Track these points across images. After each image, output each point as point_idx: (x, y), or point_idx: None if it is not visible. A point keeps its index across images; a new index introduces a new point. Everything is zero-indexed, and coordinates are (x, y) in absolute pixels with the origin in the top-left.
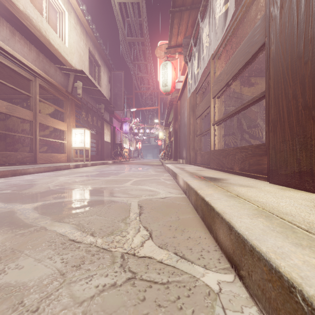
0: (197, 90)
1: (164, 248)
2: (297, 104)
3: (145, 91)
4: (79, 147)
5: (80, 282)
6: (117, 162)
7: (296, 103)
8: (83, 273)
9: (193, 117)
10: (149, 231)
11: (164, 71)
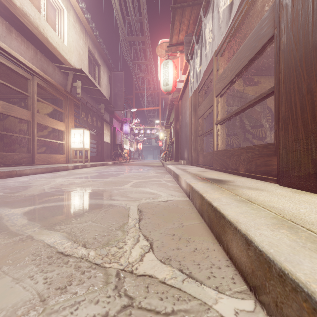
0: (199, 89)
1: (167, 263)
2: (312, 99)
3: (146, 91)
4: (78, 148)
5: (64, 312)
6: (118, 163)
7: (311, 97)
8: (69, 299)
9: (194, 117)
10: (149, 241)
11: (165, 70)
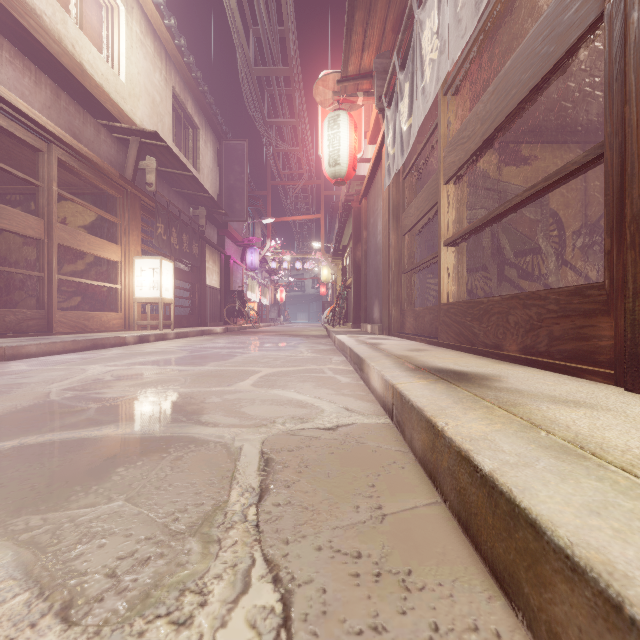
0: (404, 172)
1: None
2: None
3: (294, 182)
4: (149, 299)
5: None
6: (234, 330)
7: None
8: None
9: (396, 231)
10: (282, 587)
11: (332, 133)
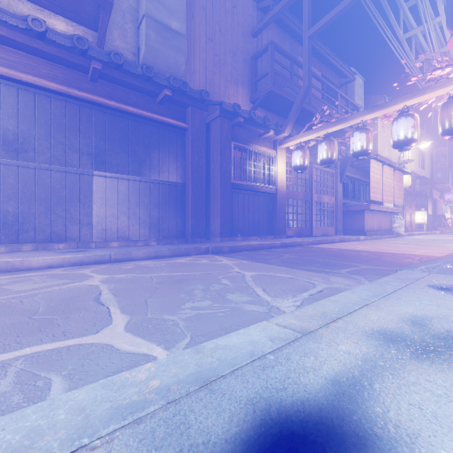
0: None
1: None
2: None
3: None
4: (420, 223)
5: None
6: (442, 233)
7: None
8: None
9: None
10: None
11: None
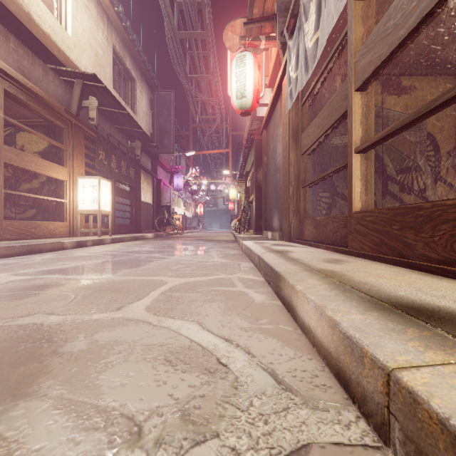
0: (303, 98)
1: None
2: None
3: (209, 125)
4: (90, 211)
5: None
6: (163, 236)
7: None
8: None
9: (295, 151)
10: None
11: (239, 70)
